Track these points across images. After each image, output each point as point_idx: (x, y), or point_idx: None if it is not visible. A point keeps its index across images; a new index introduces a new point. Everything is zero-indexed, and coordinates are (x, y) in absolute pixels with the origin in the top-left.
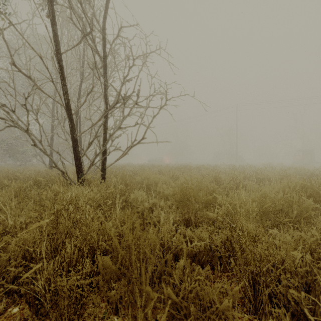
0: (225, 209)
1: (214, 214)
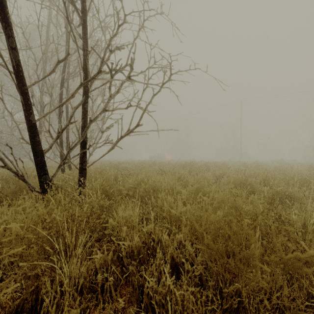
0: None
1: None
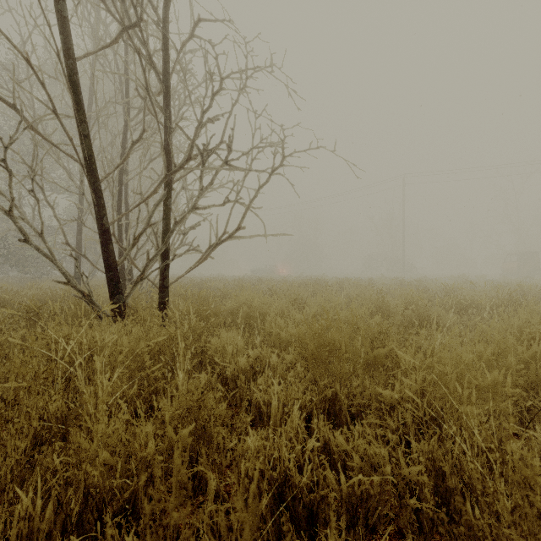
0: (420, 382)
1: (394, 392)
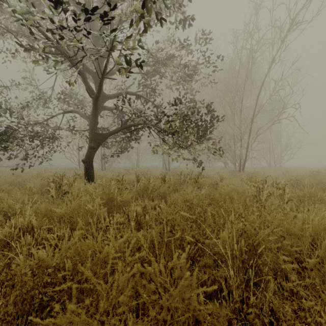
0: None
1: None
